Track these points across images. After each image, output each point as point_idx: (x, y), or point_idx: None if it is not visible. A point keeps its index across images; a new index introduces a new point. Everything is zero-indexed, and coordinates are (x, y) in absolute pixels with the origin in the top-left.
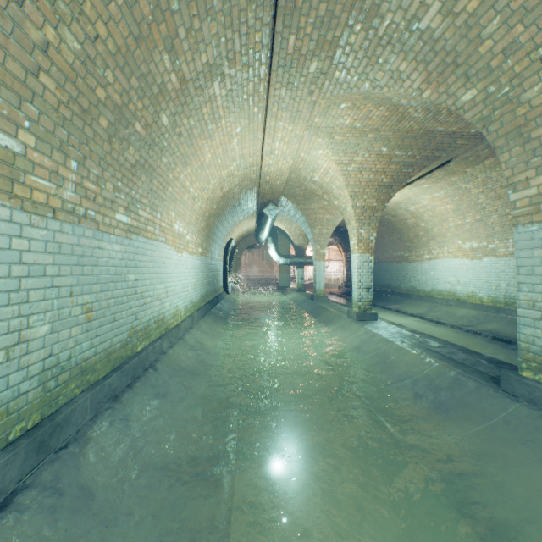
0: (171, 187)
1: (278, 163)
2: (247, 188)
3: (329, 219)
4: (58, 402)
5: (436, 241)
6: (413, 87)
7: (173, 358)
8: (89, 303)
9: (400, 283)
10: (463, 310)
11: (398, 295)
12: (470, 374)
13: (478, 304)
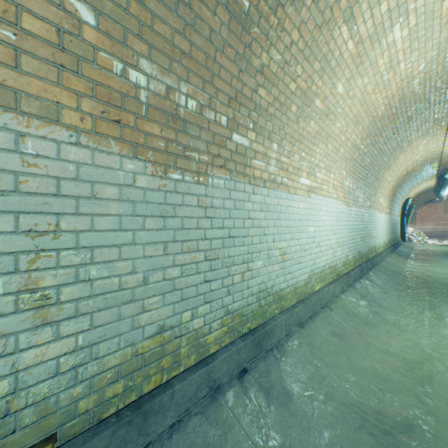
0: (380, 182)
1: None
2: (427, 163)
3: None
4: (359, 262)
5: None
6: None
7: (383, 265)
8: (362, 234)
9: None
10: None
11: None
12: None
13: None
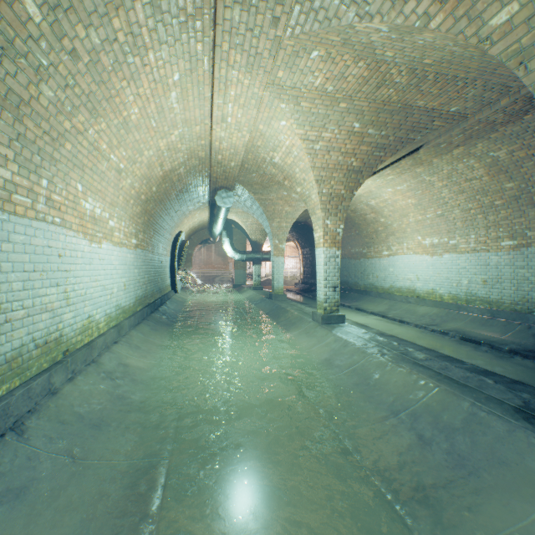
0: (70, 143)
1: (231, 136)
2: (196, 170)
3: (289, 212)
4: None
5: (396, 237)
6: (418, 12)
7: (67, 401)
8: None
9: (358, 280)
10: (424, 307)
11: (356, 292)
12: (488, 406)
13: (439, 301)
